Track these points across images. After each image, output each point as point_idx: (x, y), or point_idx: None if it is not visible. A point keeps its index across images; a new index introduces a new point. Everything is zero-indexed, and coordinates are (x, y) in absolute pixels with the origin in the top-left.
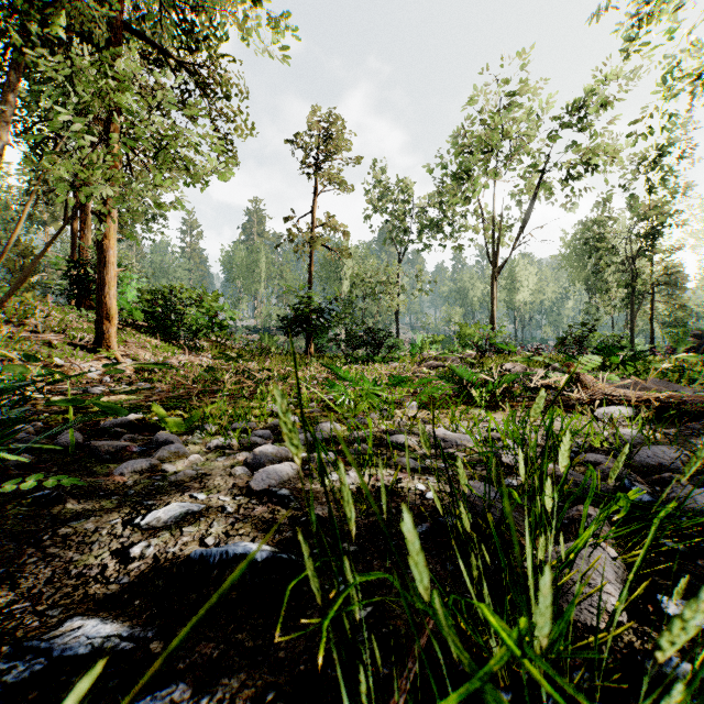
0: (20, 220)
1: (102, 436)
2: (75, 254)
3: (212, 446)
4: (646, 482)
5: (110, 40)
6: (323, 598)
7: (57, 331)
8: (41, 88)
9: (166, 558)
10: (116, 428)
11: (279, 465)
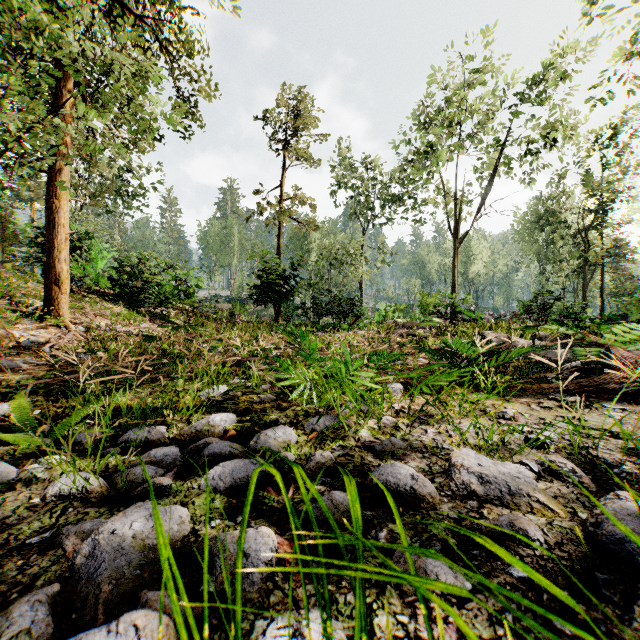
0: None
1: None
2: None
3: (50, 493)
4: None
5: None
6: None
7: (1, 297)
8: None
9: None
10: None
11: (98, 639)
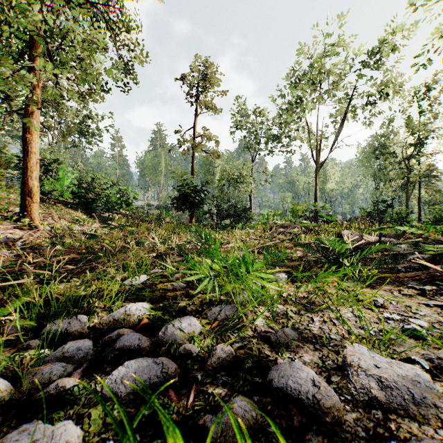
0: None
1: None
2: None
3: None
4: None
5: None
6: None
7: None
8: None
9: None
10: None
11: None
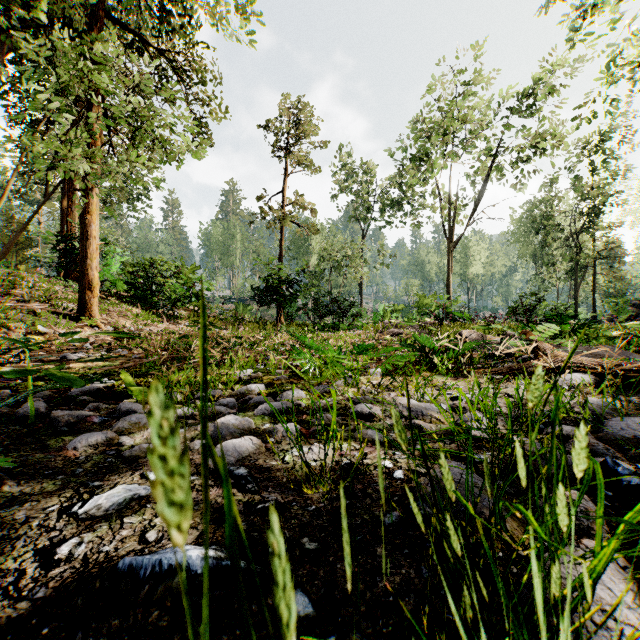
0: (3, 195)
1: (68, 404)
2: (64, 230)
3: (175, 415)
4: (623, 457)
5: (92, 28)
6: (275, 622)
7: (42, 301)
8: (21, 68)
9: (97, 560)
10: (82, 396)
11: (239, 440)
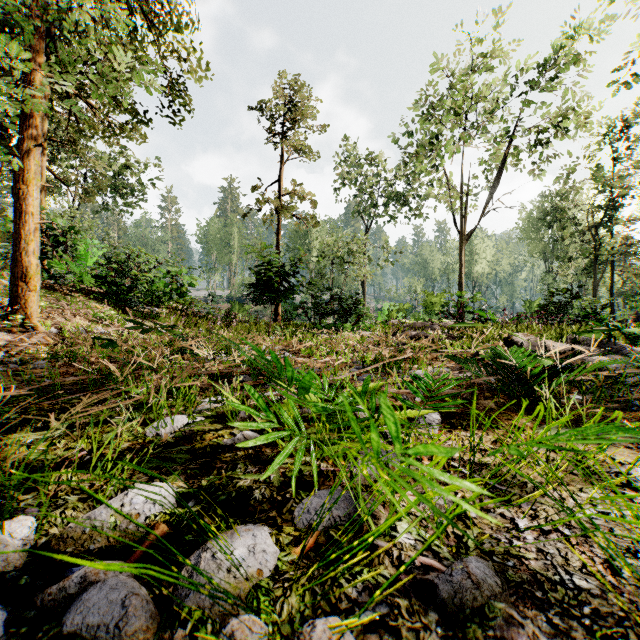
0: None
1: None
2: None
3: None
4: None
5: None
6: None
7: None
8: None
9: None
10: None
11: None
